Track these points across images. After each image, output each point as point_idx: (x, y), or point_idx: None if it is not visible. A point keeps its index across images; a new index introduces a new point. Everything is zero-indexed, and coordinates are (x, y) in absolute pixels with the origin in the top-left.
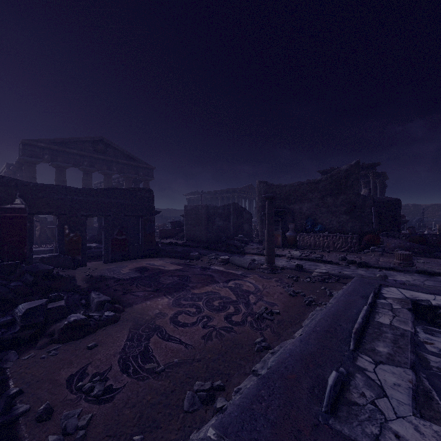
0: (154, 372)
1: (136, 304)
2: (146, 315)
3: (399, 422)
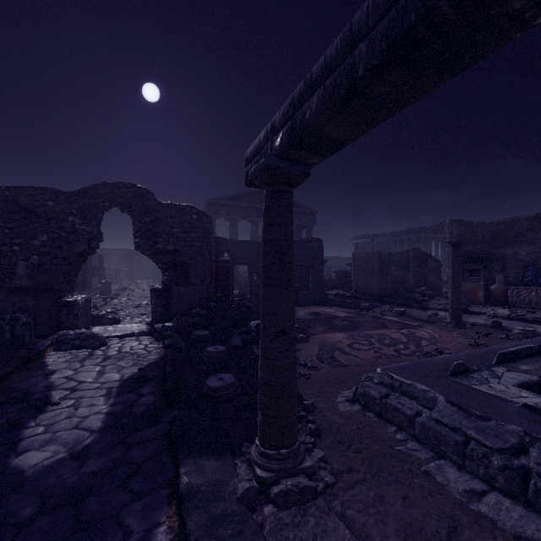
0: (341, 365)
1: (318, 334)
2: (328, 341)
3: (497, 384)
